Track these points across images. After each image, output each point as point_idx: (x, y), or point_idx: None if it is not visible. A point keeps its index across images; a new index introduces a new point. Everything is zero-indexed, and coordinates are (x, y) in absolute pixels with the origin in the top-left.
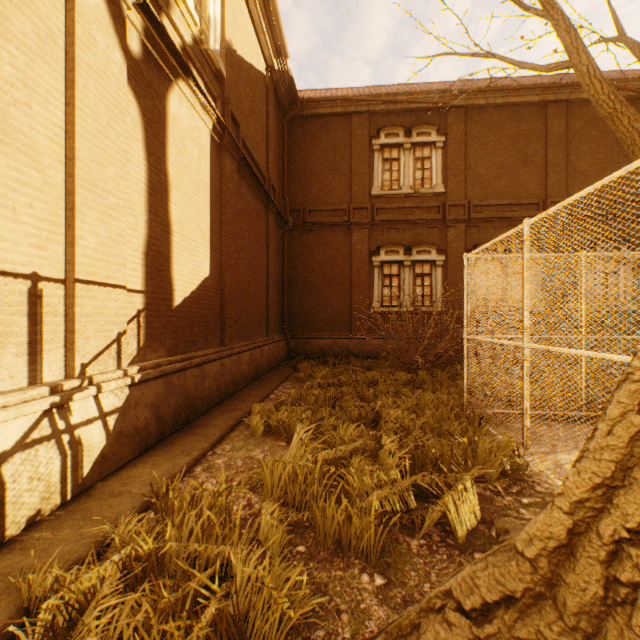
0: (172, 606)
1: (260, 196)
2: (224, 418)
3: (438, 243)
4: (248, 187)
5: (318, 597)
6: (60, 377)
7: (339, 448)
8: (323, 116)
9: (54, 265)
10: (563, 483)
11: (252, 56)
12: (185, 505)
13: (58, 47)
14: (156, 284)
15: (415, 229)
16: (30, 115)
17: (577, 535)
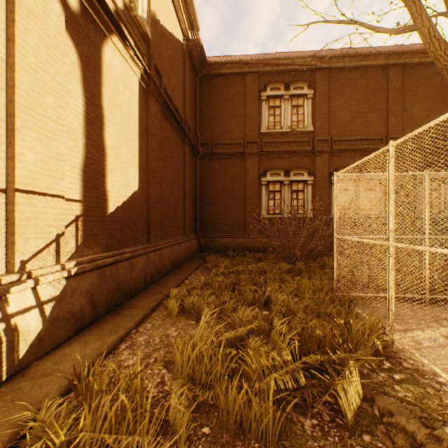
0: None
1: (178, 132)
2: (148, 300)
3: (309, 168)
4: (169, 124)
5: None
6: (1, 272)
7: (238, 329)
8: (225, 75)
9: None
10: None
11: (172, 27)
12: (104, 386)
13: None
14: (92, 195)
15: (292, 157)
16: None
17: None
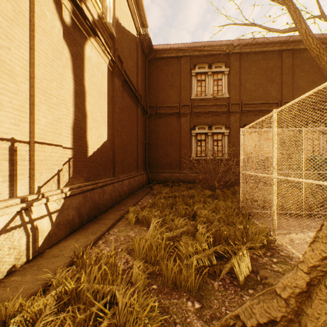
0: (83, 320)
1: (133, 99)
2: (114, 214)
3: (225, 123)
4: (127, 94)
5: (164, 315)
6: (26, 193)
7: (175, 231)
8: (166, 58)
9: (23, 134)
10: (303, 255)
11: (129, 26)
12: (92, 262)
13: (25, 18)
14: (78, 144)
15: (213, 116)
16: (10, 54)
17: (312, 286)
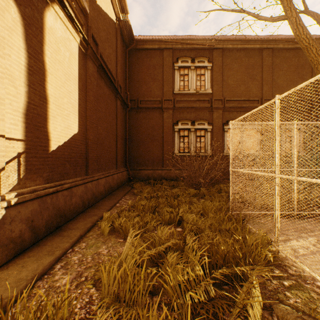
0: None
1: (112, 89)
2: (84, 222)
3: (208, 119)
4: (104, 83)
5: None
6: None
7: (158, 247)
8: (148, 49)
9: None
10: None
11: (107, 9)
12: (31, 315)
13: None
14: (35, 135)
15: (196, 112)
16: None
17: None
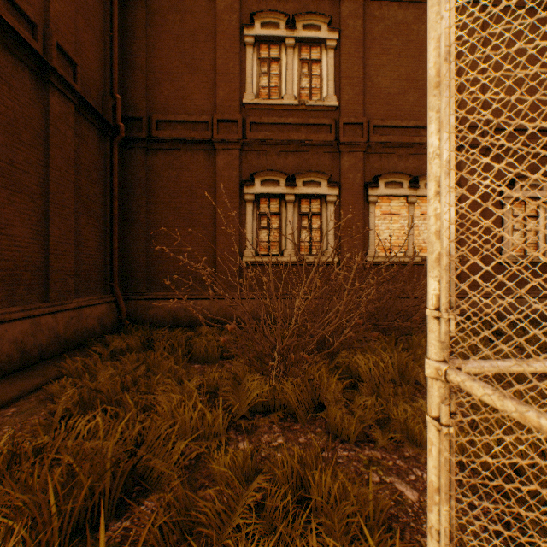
0: None
1: (7, 42)
2: None
3: (330, 173)
4: None
5: None
6: None
7: None
8: None
9: None
10: None
11: None
12: None
13: None
14: None
15: (301, 153)
16: None
17: None
